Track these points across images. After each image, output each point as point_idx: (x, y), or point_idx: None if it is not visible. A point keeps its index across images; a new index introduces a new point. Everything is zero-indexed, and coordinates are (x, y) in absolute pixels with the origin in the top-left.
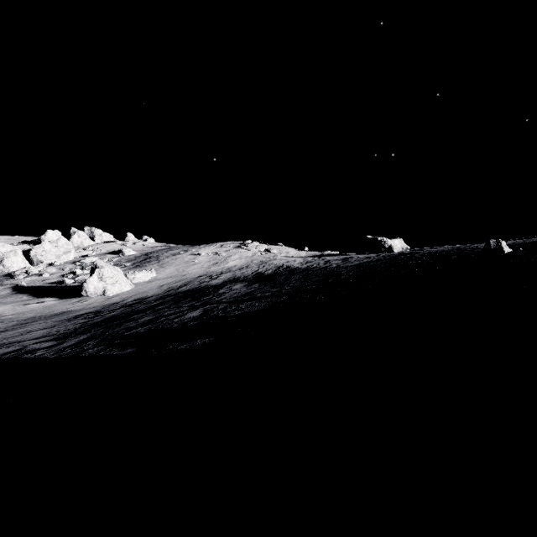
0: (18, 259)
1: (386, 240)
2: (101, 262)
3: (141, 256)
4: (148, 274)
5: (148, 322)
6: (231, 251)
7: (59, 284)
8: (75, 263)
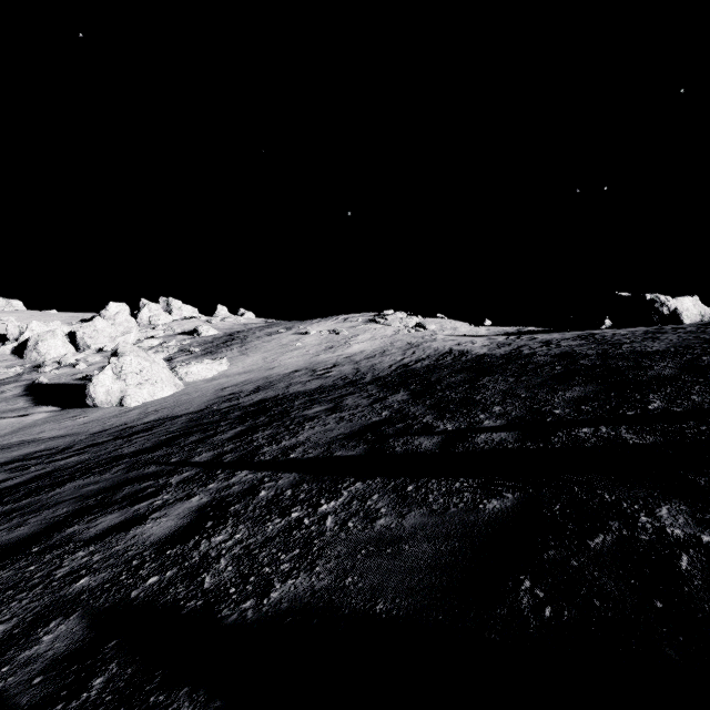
0: (58, 343)
1: (664, 299)
2: (127, 345)
3: (222, 337)
4: (214, 367)
5: (16, 544)
6: (358, 327)
7: (88, 380)
8: None
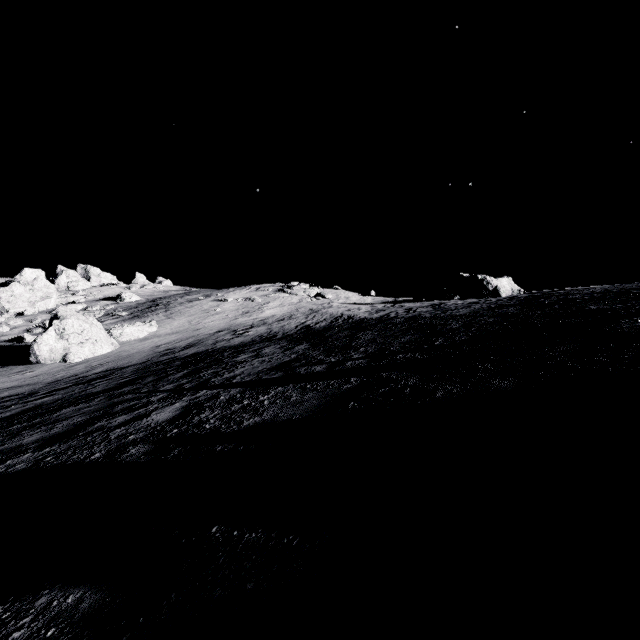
0: None
1: (490, 279)
2: (67, 310)
3: (146, 303)
4: (145, 328)
5: (62, 434)
6: (269, 295)
7: (16, 342)
8: (51, 312)
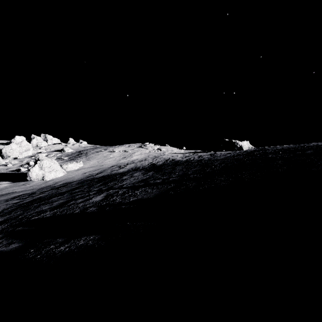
0: None
1: (238, 142)
2: (43, 156)
3: (76, 152)
4: (77, 165)
5: (58, 206)
6: (135, 149)
7: (16, 171)
8: (31, 157)
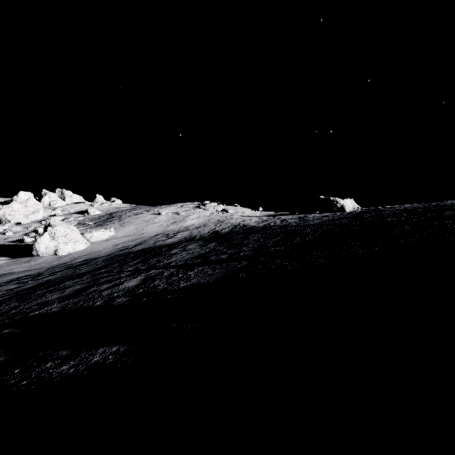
0: None
1: (338, 200)
2: (56, 220)
3: (105, 215)
4: (107, 233)
5: (72, 294)
6: (190, 211)
7: (19, 242)
8: (40, 222)
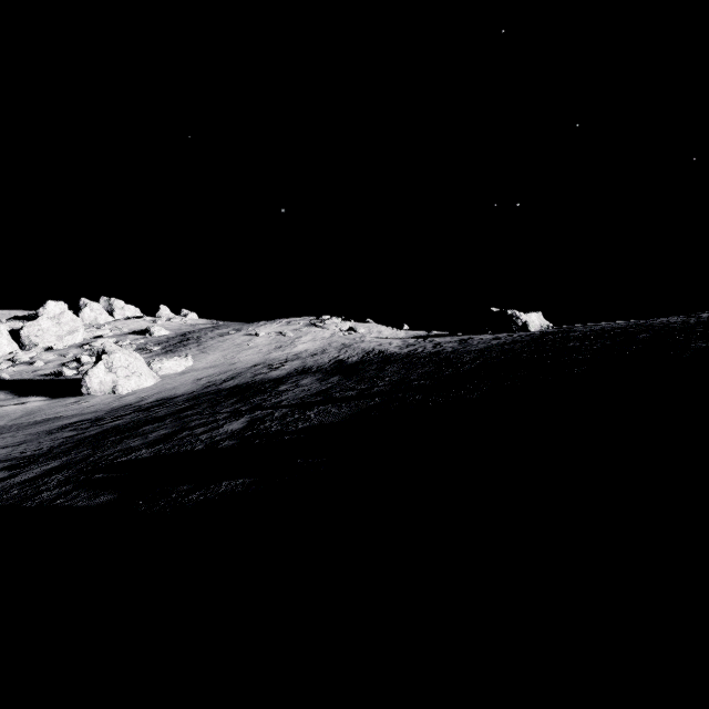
0: (3, 341)
1: (519, 314)
2: (112, 345)
3: (176, 337)
4: (182, 363)
5: (160, 439)
6: (301, 330)
7: (55, 376)
8: (82, 346)
